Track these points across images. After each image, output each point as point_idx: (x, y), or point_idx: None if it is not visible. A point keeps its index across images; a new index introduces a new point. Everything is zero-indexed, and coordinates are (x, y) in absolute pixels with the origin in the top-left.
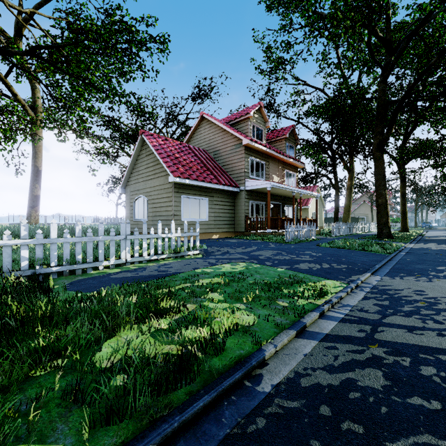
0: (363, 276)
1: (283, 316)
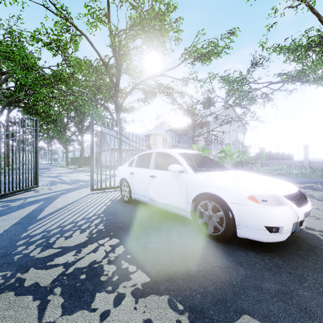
0: None
1: None
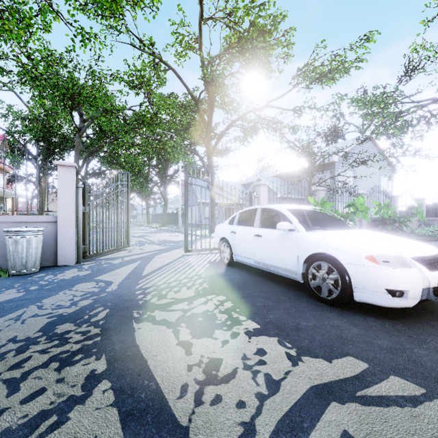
0: None
1: None
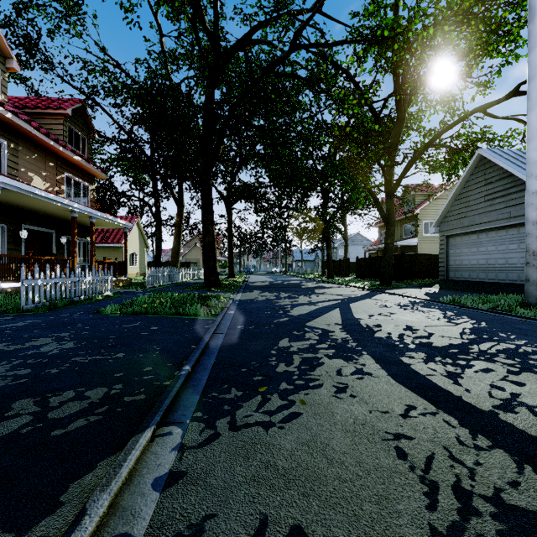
0: (113, 475)
1: None
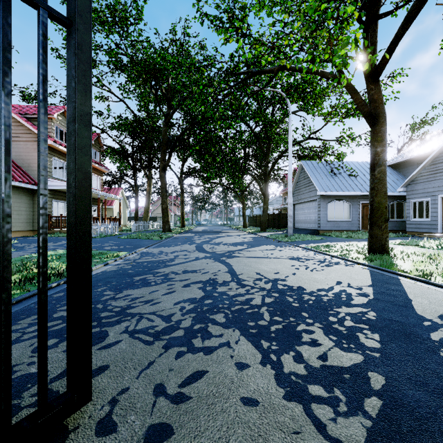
0: (140, 249)
1: (98, 263)
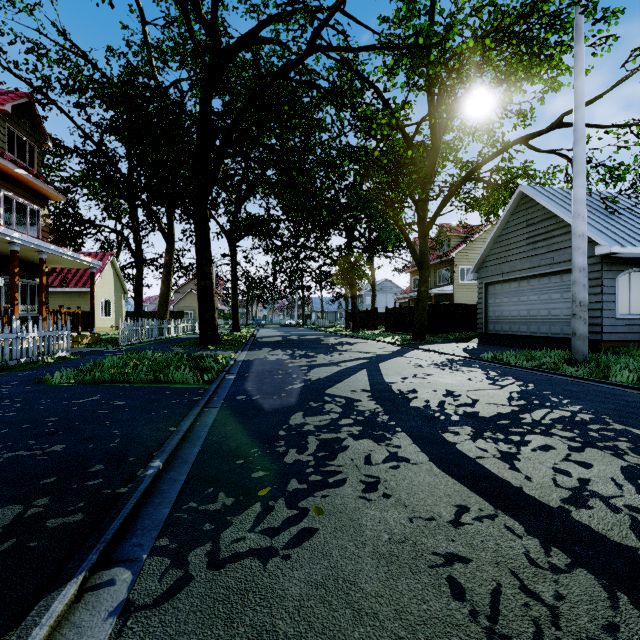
0: None
1: None
